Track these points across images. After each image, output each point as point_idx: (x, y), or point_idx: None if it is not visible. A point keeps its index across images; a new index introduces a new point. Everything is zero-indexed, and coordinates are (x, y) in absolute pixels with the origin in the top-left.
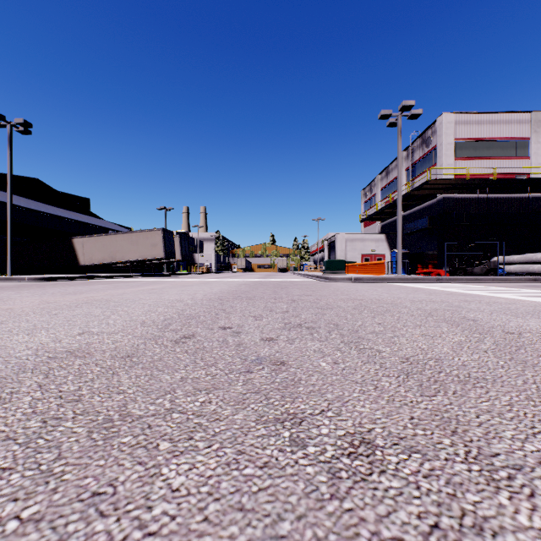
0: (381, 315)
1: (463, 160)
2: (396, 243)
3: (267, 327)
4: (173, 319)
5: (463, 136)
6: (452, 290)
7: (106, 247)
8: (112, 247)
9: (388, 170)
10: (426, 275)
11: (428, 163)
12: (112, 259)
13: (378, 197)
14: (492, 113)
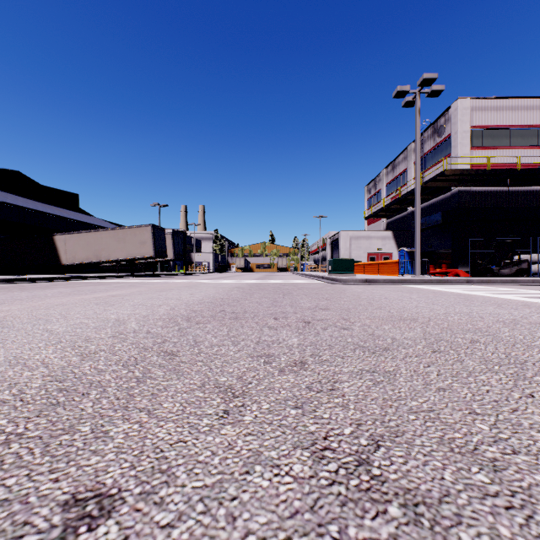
0: (534, 384)
1: (480, 149)
2: (404, 241)
3: (250, 499)
4: (4, 407)
5: (480, 123)
6: (514, 298)
7: (91, 244)
8: (96, 244)
9: (394, 164)
10: (442, 275)
11: (441, 154)
12: (97, 257)
13: (383, 193)
14: (512, 98)
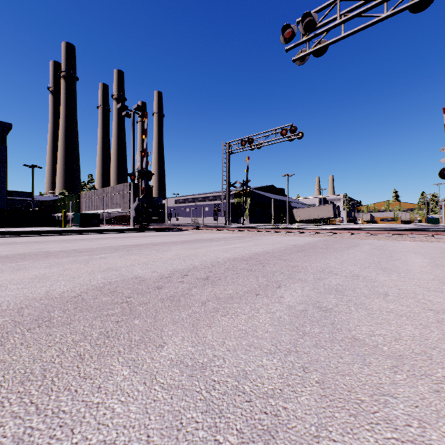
0: None
1: None
2: None
3: None
4: None
5: None
6: None
7: (306, 212)
8: (309, 212)
9: None
10: None
11: None
12: (309, 217)
13: None
14: None
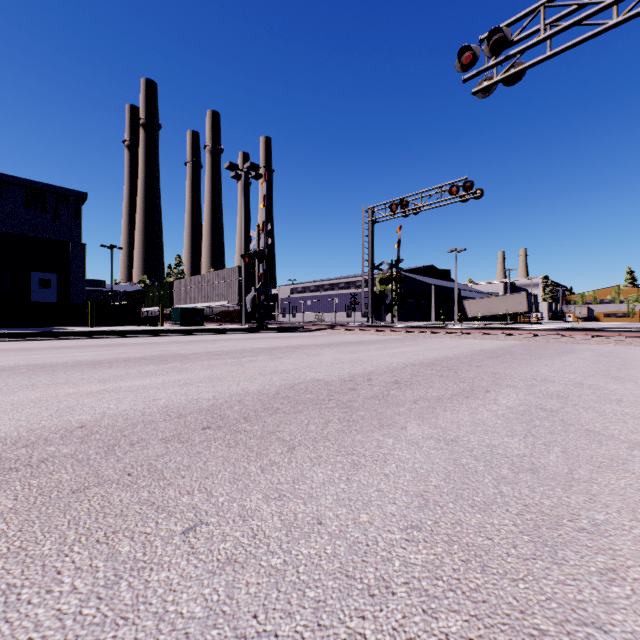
0: None
1: None
2: None
3: None
4: None
5: None
6: None
7: (485, 305)
8: (488, 305)
9: None
10: None
11: None
12: (489, 313)
13: None
14: None
